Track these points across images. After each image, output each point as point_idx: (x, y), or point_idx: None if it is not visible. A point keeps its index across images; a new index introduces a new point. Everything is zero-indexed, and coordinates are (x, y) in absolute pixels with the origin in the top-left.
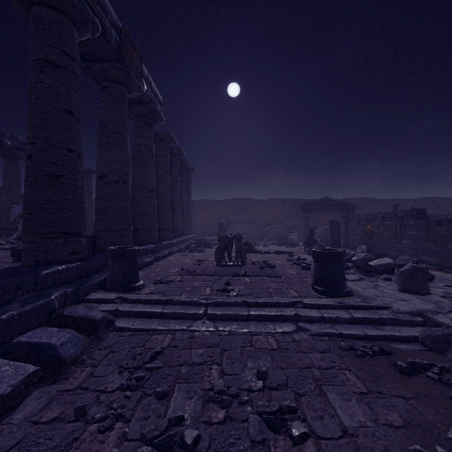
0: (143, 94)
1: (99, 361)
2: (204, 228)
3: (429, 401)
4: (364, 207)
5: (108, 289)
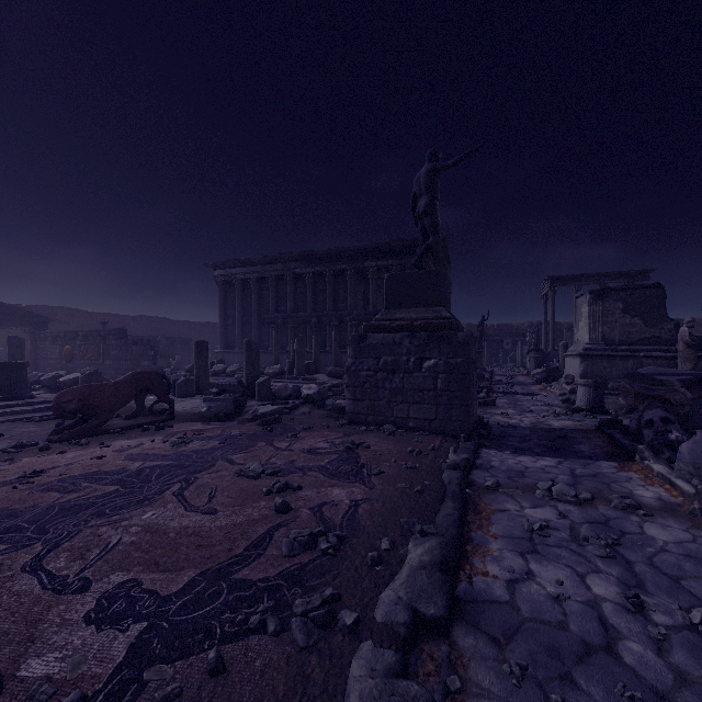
0: None
1: None
2: None
3: None
4: (67, 322)
5: None
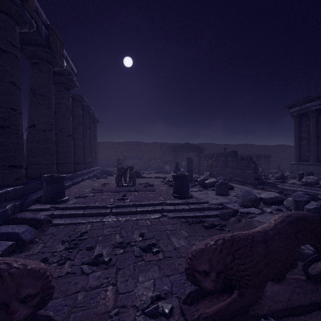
0: (64, 69)
1: (47, 240)
2: (106, 162)
3: (212, 236)
4: (210, 149)
5: (43, 203)
